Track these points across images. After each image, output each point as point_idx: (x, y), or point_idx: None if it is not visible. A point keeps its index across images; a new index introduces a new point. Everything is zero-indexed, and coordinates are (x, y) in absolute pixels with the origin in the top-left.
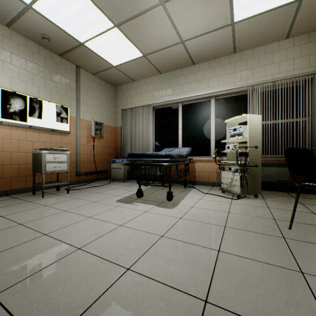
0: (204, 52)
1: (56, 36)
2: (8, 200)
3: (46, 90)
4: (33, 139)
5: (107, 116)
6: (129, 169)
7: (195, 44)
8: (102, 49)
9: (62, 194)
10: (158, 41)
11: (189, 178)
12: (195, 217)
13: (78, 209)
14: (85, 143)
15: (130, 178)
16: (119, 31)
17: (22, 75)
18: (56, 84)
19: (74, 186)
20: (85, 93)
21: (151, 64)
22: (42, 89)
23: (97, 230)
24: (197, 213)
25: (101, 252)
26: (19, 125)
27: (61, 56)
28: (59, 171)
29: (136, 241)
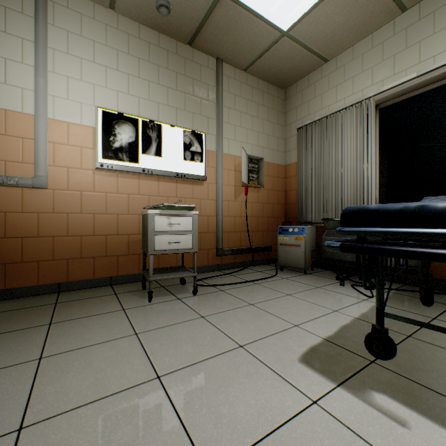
0: None
1: None
2: (100, 299)
3: (169, 108)
4: (149, 192)
5: (269, 146)
6: (313, 247)
7: None
8: None
9: (184, 297)
10: None
11: None
12: None
13: (190, 376)
14: (231, 197)
15: (316, 265)
16: None
17: (133, 87)
18: (184, 96)
19: (211, 277)
20: (231, 106)
21: None
22: (162, 107)
23: None
24: None
25: None
26: (126, 169)
27: (191, 44)
28: (179, 250)
29: None
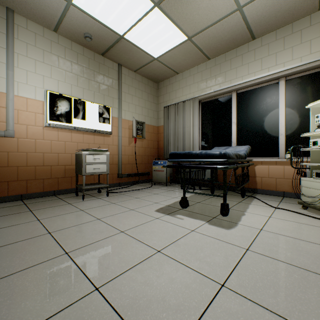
0: (270, 17)
1: (97, 33)
2: (52, 201)
3: (90, 91)
4: (77, 140)
5: (149, 115)
6: (171, 172)
7: (257, 7)
8: (143, 39)
9: (102, 197)
10: (207, 14)
11: (247, 185)
12: (272, 251)
13: (112, 217)
14: (127, 144)
15: (173, 182)
16: (159, 11)
17: (68, 78)
18: (99, 85)
19: (115, 189)
20: (127, 91)
21: (197, 49)
22: (85, 90)
23: (126, 255)
24: (273, 242)
25: (124, 305)
26: (64, 127)
27: (103, 55)
28: (99, 173)
29: (180, 290)
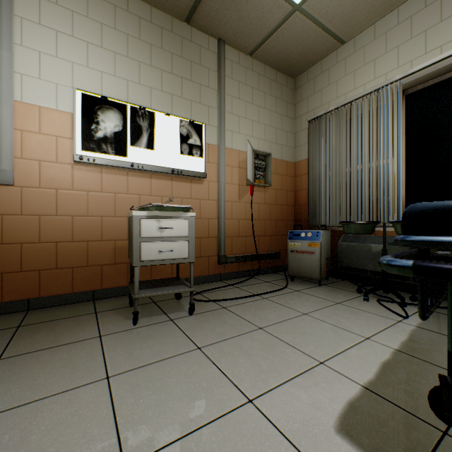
0: None
1: None
2: (75, 320)
3: (163, 94)
4: (140, 191)
5: (277, 141)
6: (328, 254)
7: None
8: None
9: (178, 318)
10: None
11: None
12: None
13: None
14: (235, 197)
15: (330, 274)
16: None
17: (121, 68)
18: (181, 81)
19: (212, 289)
20: (235, 94)
21: None
22: (155, 92)
23: None
24: None
25: None
26: (111, 163)
27: (189, 21)
28: (172, 261)
29: None
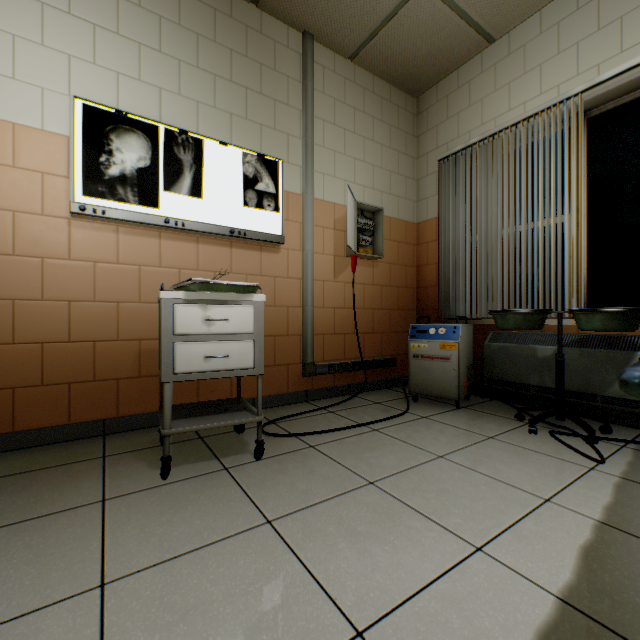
0: None
1: None
2: (67, 471)
3: (217, 112)
4: (179, 262)
5: (392, 191)
6: (470, 361)
7: None
8: None
9: (237, 465)
10: None
11: None
12: None
13: None
14: (329, 274)
15: (472, 391)
16: None
17: (149, 68)
18: (245, 93)
19: (293, 415)
20: (329, 118)
21: None
22: (205, 109)
23: None
24: None
25: None
26: (133, 218)
27: (258, 1)
28: (226, 373)
29: None
